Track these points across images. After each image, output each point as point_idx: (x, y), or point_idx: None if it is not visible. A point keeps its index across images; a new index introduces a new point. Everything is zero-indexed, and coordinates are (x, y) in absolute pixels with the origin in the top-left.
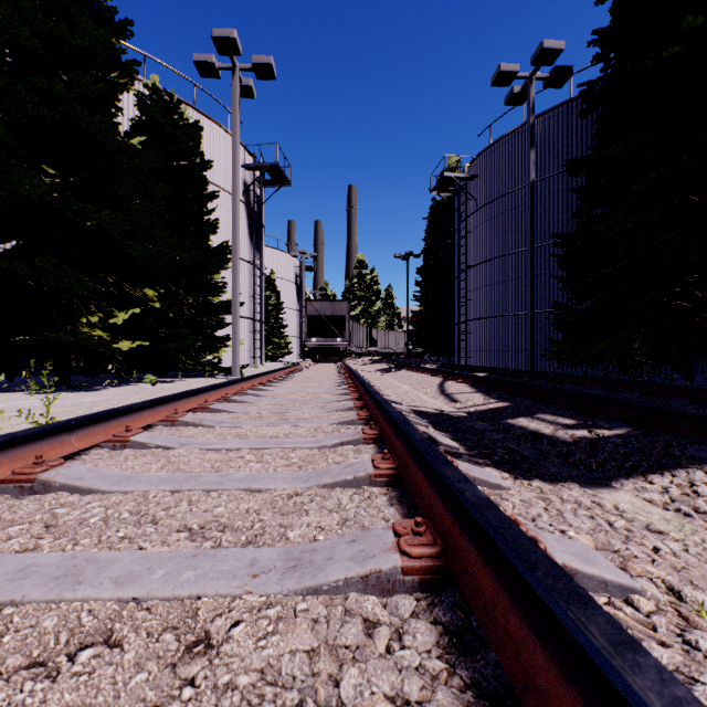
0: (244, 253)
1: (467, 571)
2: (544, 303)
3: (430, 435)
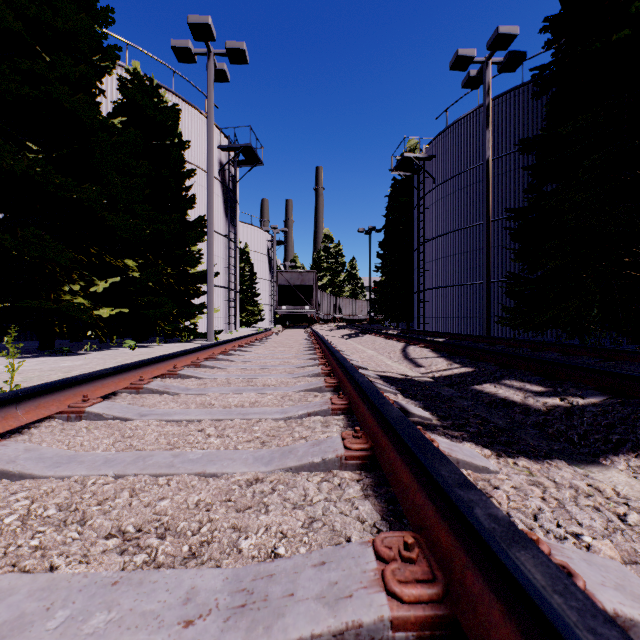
0: (220, 227)
1: (490, 639)
2: (497, 273)
3: (401, 405)
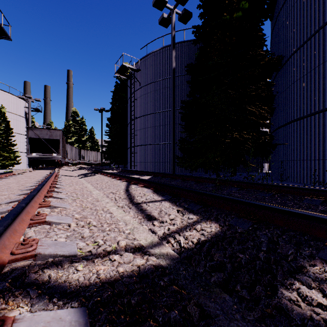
0: None
1: None
2: None
3: None
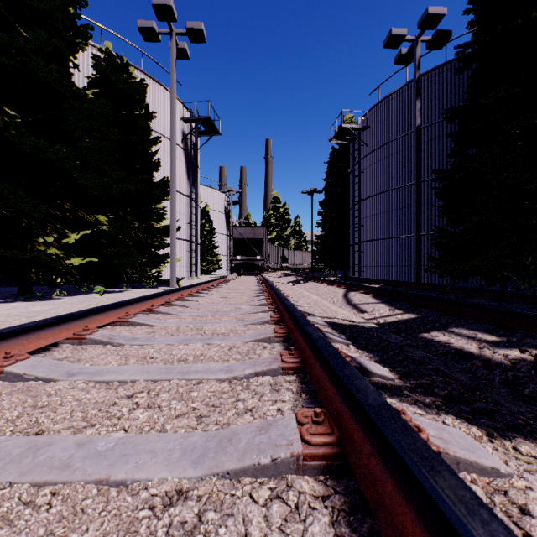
0: (183, 188)
1: None
2: (423, 227)
3: (359, 363)
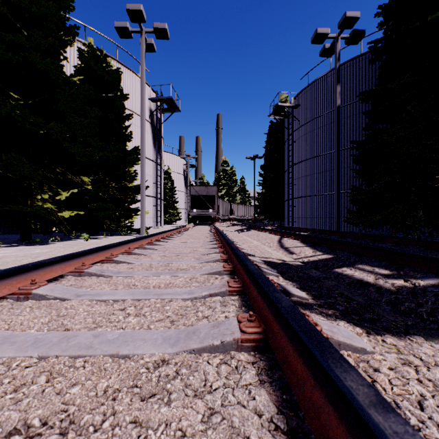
0: (150, 155)
1: None
2: (343, 186)
3: (283, 287)
